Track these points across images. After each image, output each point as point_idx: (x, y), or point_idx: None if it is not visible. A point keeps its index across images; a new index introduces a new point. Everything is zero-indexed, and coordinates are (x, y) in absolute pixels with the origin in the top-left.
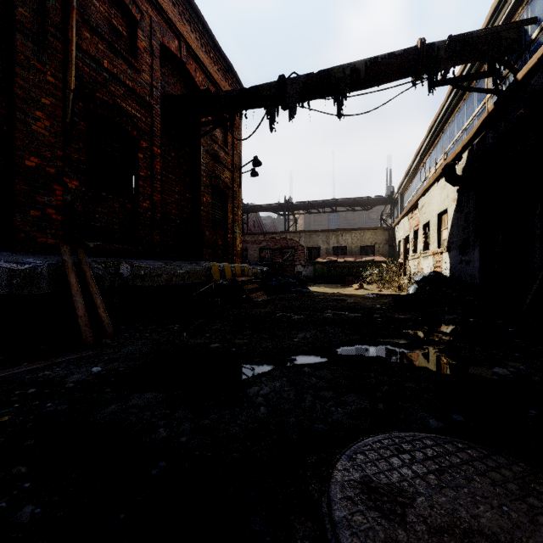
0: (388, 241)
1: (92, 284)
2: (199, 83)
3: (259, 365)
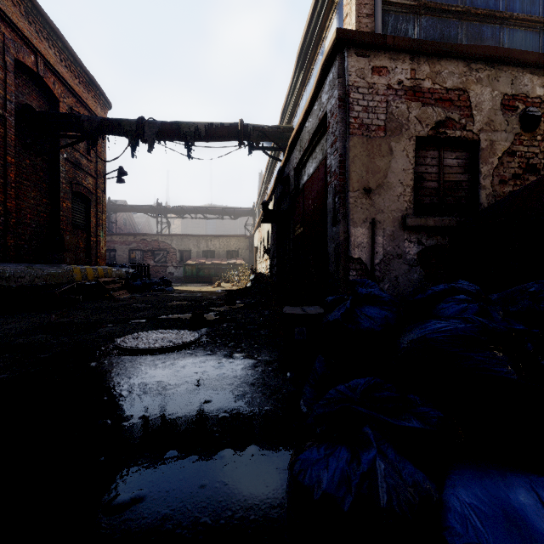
0: (249, 247)
1: None
2: (59, 95)
3: (107, 325)
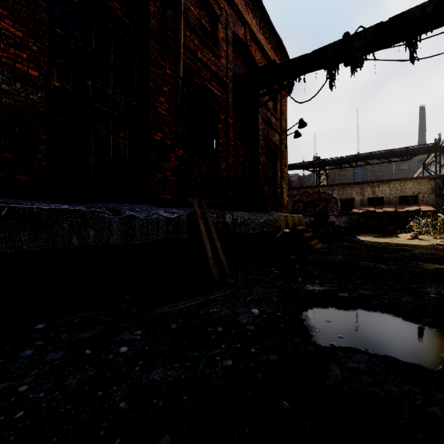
0: (434, 190)
1: (212, 231)
2: (258, 61)
3: (435, 327)
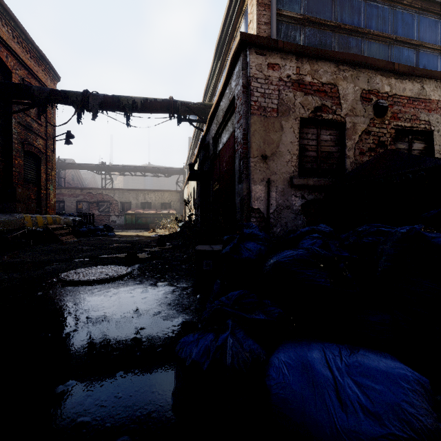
0: (179, 200)
1: None
2: (11, 67)
3: (54, 263)
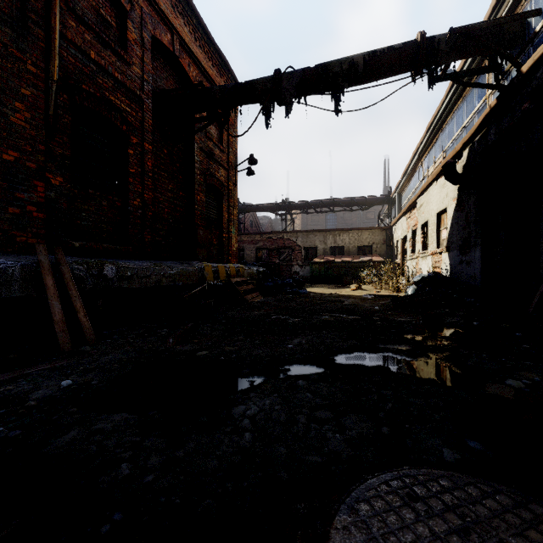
0: (385, 241)
1: (71, 286)
2: (193, 78)
3: (248, 376)
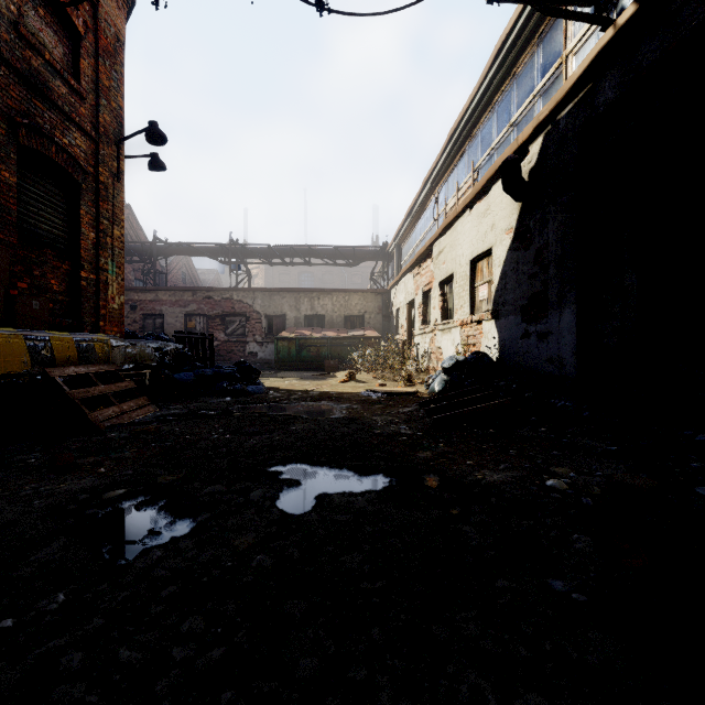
0: (381, 309)
1: None
2: None
3: None
